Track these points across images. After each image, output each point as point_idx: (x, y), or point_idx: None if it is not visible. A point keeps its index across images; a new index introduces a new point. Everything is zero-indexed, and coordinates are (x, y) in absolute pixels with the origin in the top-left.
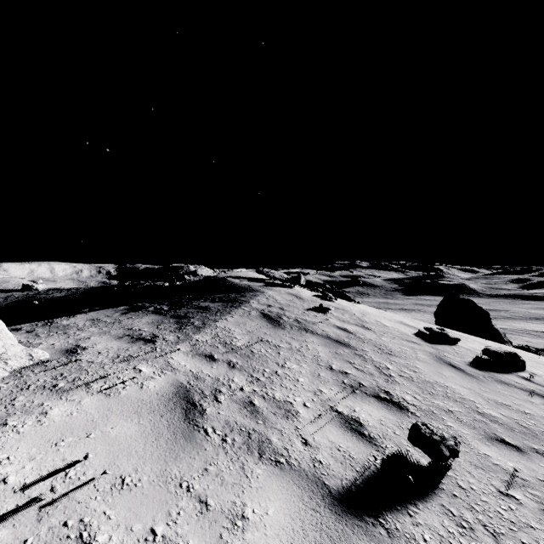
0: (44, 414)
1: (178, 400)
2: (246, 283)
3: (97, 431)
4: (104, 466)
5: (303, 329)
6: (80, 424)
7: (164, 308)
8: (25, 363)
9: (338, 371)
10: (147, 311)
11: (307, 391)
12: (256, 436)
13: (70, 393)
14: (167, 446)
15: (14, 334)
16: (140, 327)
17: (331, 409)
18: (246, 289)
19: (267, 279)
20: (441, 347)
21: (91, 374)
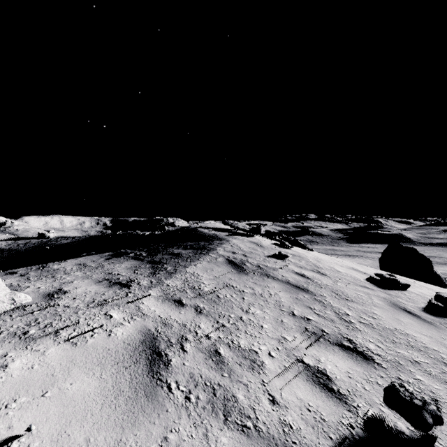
0: (4, 367)
1: (144, 349)
2: (213, 233)
3: (54, 388)
4: (53, 435)
5: (265, 274)
6: (38, 379)
7: (142, 254)
8: (6, 307)
9: (300, 316)
10: (128, 257)
11: (271, 338)
12: (221, 392)
13: (37, 341)
14: (126, 407)
15: (9, 277)
16: (119, 272)
17: (296, 359)
18: (214, 238)
19: (231, 229)
20: (393, 292)
21: (63, 320)
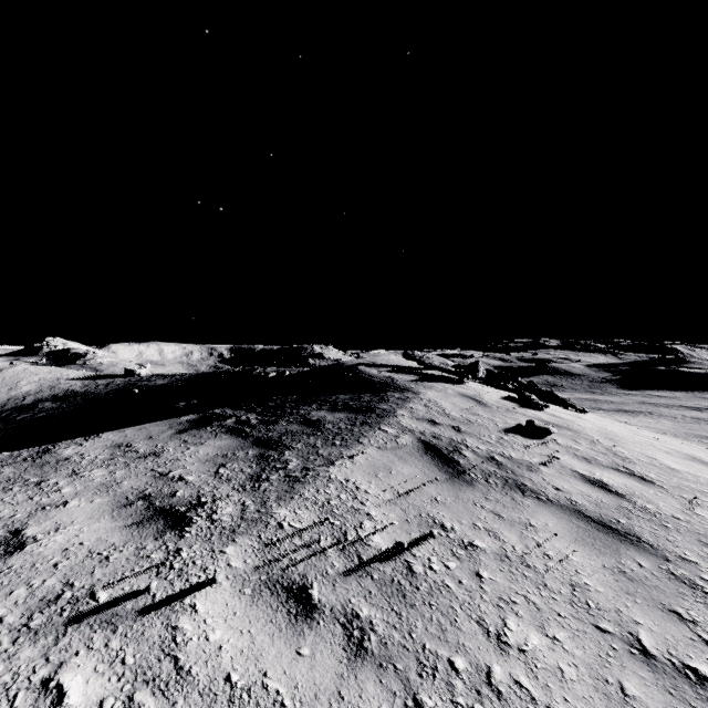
0: None
1: None
2: (387, 375)
3: None
4: None
5: (514, 485)
6: None
7: (250, 421)
8: None
9: (670, 664)
10: (220, 427)
11: None
12: None
13: None
14: None
15: None
16: (185, 471)
17: None
18: (389, 386)
19: (420, 367)
20: None
21: None
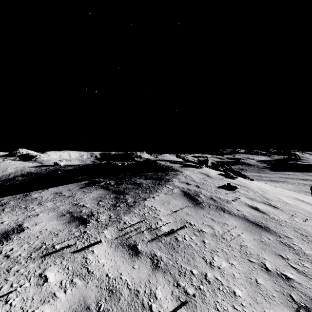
0: None
1: None
2: (169, 164)
3: None
4: None
5: (220, 208)
6: None
7: (111, 183)
8: None
9: (276, 273)
10: (98, 186)
11: None
12: None
13: None
14: None
15: None
16: (85, 203)
17: None
18: (169, 169)
19: (183, 161)
20: None
21: None
